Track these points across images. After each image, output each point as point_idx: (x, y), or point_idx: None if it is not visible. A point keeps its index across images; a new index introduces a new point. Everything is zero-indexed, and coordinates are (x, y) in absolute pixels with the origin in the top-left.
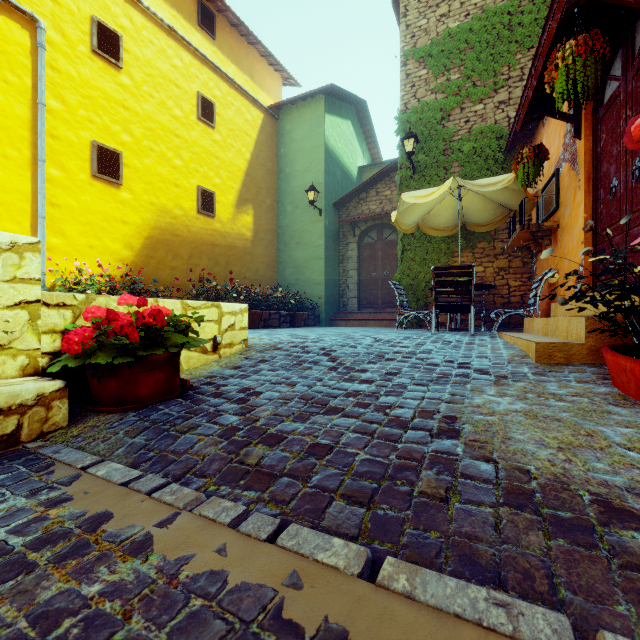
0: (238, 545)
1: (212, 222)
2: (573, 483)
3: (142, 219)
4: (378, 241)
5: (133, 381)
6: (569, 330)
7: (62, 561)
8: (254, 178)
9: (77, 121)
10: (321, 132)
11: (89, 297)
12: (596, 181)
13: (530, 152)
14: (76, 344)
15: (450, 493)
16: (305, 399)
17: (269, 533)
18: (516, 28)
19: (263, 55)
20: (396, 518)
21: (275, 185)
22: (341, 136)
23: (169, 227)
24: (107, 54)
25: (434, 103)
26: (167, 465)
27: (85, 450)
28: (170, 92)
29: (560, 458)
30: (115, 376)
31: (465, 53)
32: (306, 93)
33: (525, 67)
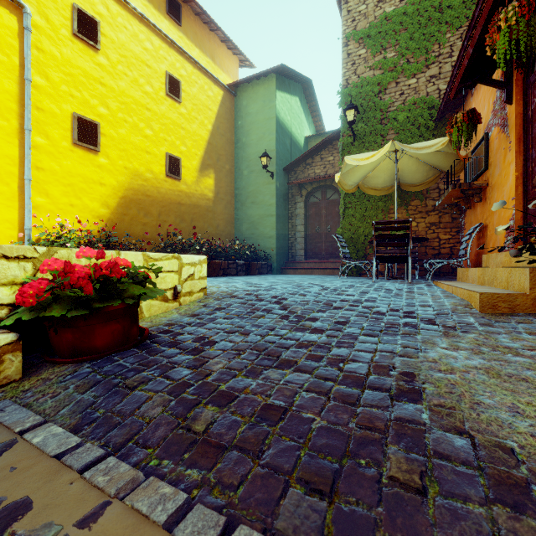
0: None
1: (178, 184)
2: None
3: (117, 181)
4: (322, 200)
5: (89, 332)
6: (510, 281)
7: None
8: (215, 146)
9: (60, 95)
10: (273, 106)
11: (50, 250)
12: (527, 142)
13: (464, 116)
14: (31, 296)
15: (426, 481)
16: (258, 350)
17: None
18: (446, 10)
19: (223, 40)
20: (366, 519)
21: (233, 152)
22: (290, 110)
23: (141, 188)
24: (86, 37)
25: (372, 78)
26: (110, 429)
27: (31, 407)
28: (142, 71)
29: None
30: (71, 328)
31: (400, 34)
32: (260, 72)
33: (454, 45)
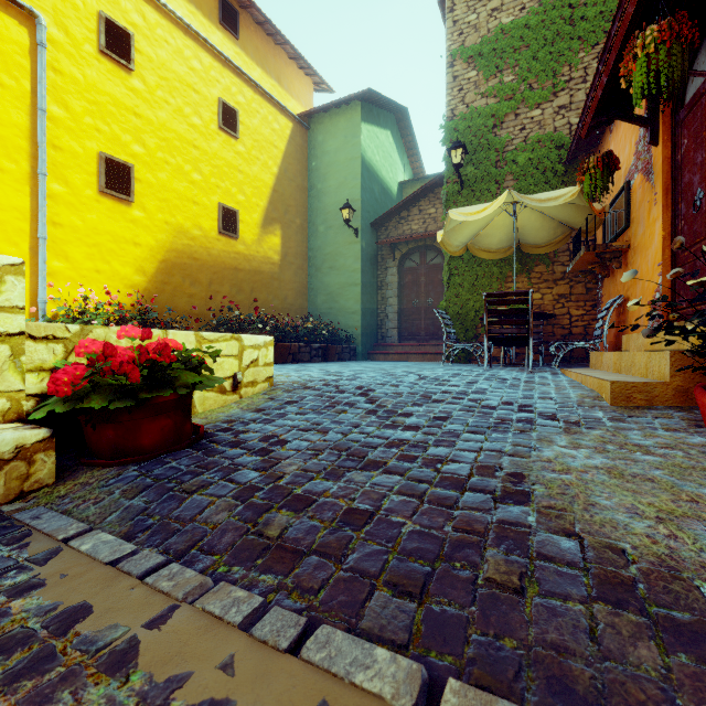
0: (250, 658)
1: (235, 244)
2: (685, 569)
3: (156, 240)
4: (421, 265)
5: (134, 428)
6: (649, 367)
7: (14, 682)
8: (282, 195)
9: (82, 130)
10: (357, 143)
11: (84, 328)
12: (675, 194)
13: (598, 161)
14: (65, 385)
15: (525, 582)
16: (339, 450)
17: (291, 639)
18: (578, 23)
19: (292, 57)
20: (457, 618)
21: (306, 203)
22: (379, 148)
23: (186, 249)
24: (116, 55)
25: (485, 109)
26: (168, 536)
27: (72, 515)
28: (188, 98)
29: (662, 533)
30: (113, 423)
31: (520, 52)
32: (340, 99)
33: (589, 67)
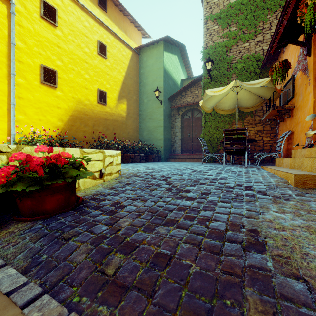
0: None
1: (105, 107)
2: None
3: (68, 106)
4: (191, 117)
5: (42, 200)
6: (313, 166)
7: None
8: (127, 85)
9: (33, 53)
10: (162, 61)
11: (19, 147)
12: None
13: (280, 64)
14: (3, 177)
15: None
16: (152, 212)
17: None
18: (267, 1)
19: (132, 21)
20: None
21: (138, 89)
22: (172, 63)
23: (82, 110)
24: (49, 18)
25: (222, 43)
26: (49, 271)
27: None
28: (83, 39)
29: None
30: (29, 197)
31: (239, 16)
32: (154, 41)
33: (272, 22)
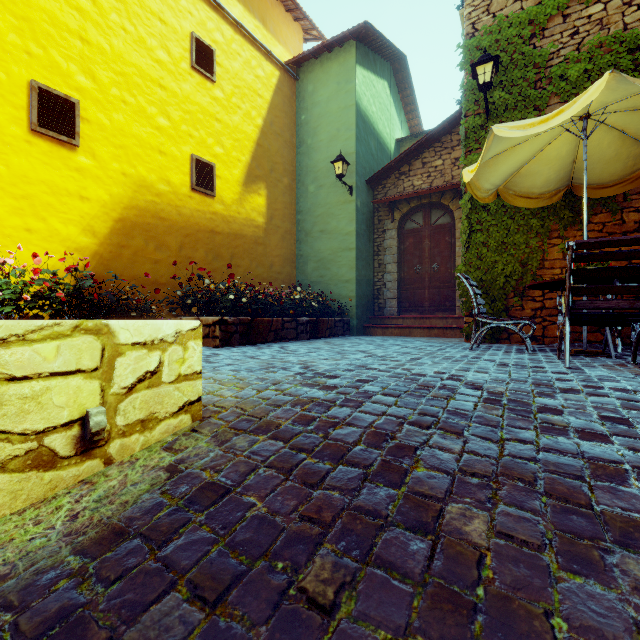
0: None
1: (211, 203)
2: None
3: (110, 195)
4: (424, 226)
5: None
6: None
7: None
8: (267, 150)
9: (6, 50)
10: (351, 89)
11: None
12: None
13: None
14: None
15: None
16: None
17: None
18: None
19: None
20: None
21: (294, 161)
22: (376, 98)
23: (150, 207)
24: None
25: (519, 14)
26: None
27: None
28: (152, 28)
29: None
30: None
31: None
32: (332, 39)
33: None
